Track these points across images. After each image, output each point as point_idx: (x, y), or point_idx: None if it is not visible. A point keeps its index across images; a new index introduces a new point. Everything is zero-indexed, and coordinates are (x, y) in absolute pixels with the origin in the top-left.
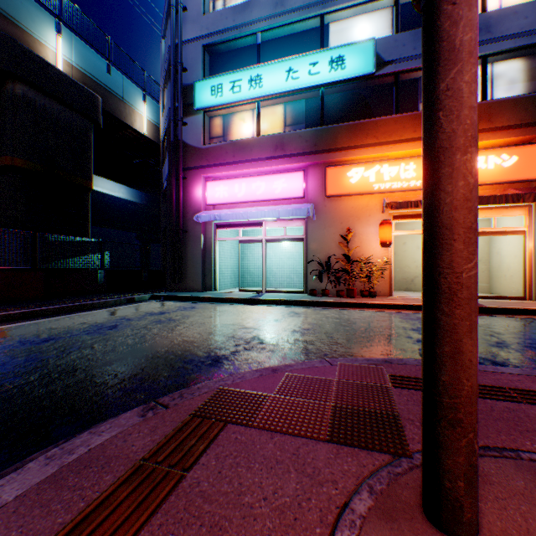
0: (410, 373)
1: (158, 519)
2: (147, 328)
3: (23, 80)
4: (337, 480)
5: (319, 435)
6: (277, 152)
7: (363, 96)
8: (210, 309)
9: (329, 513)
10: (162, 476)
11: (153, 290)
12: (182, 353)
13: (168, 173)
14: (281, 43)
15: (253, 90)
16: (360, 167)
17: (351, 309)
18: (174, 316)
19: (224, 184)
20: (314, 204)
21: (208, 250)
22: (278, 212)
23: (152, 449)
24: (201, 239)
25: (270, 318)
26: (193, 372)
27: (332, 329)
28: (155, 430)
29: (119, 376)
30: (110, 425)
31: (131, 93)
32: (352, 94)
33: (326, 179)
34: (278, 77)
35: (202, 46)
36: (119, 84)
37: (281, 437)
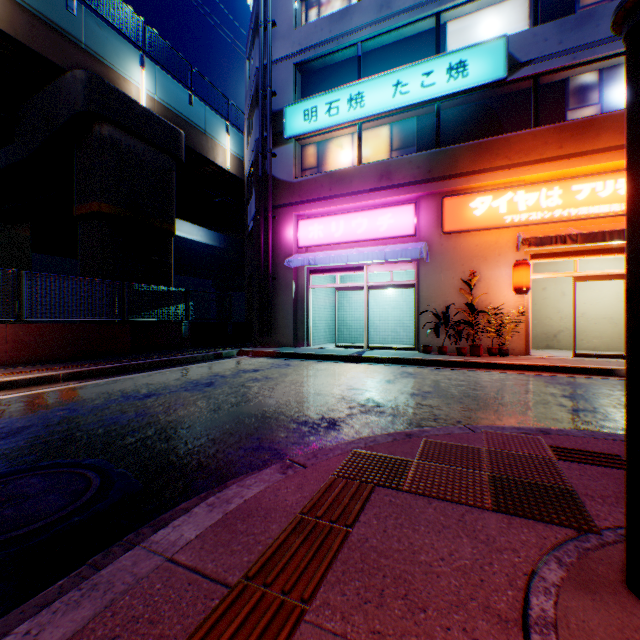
0: (577, 446)
1: (339, 567)
2: (246, 386)
3: (110, 121)
4: (516, 548)
5: (482, 503)
6: (382, 182)
7: (490, 108)
8: (307, 367)
9: (517, 579)
10: (328, 529)
11: (239, 344)
12: (292, 414)
13: (255, 213)
14: (386, 53)
15: (353, 110)
16: (487, 196)
17: (477, 370)
18: (270, 374)
19: (319, 223)
20: (427, 243)
21: (299, 300)
22: (384, 253)
23: (306, 504)
24: (292, 286)
25: (380, 379)
26: (311, 434)
27: (460, 393)
28: (302, 488)
29: (234, 435)
30: (254, 479)
31: (213, 124)
32: (475, 106)
33: (442, 212)
34: (383, 93)
35: (293, 65)
36: (201, 115)
37: (440, 503)
